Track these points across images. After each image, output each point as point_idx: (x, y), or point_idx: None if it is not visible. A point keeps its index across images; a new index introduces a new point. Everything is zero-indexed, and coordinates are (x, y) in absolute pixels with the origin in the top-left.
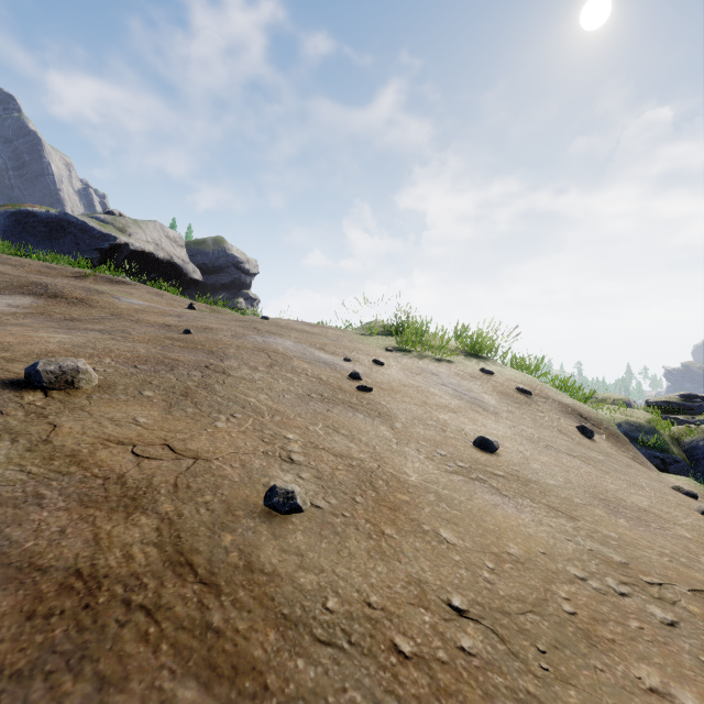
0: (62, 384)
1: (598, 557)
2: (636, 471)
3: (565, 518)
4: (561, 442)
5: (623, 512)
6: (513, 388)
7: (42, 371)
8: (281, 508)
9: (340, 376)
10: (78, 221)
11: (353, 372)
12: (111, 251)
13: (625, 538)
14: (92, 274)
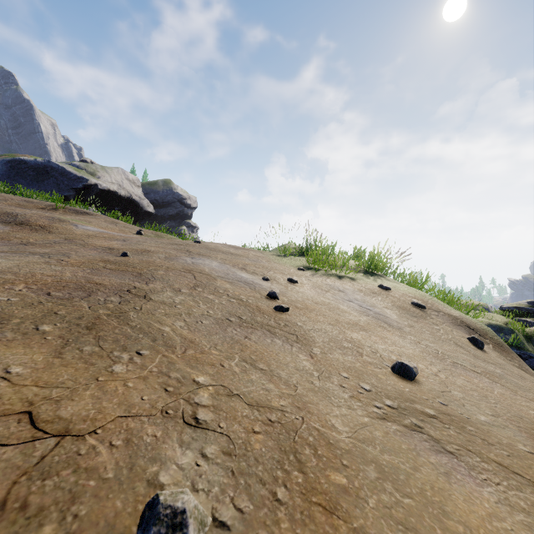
0: None
1: None
2: (531, 383)
3: (530, 488)
4: (462, 357)
5: None
6: (408, 303)
7: None
8: None
9: (259, 296)
10: (59, 167)
11: (271, 292)
12: (84, 190)
13: None
14: (62, 207)
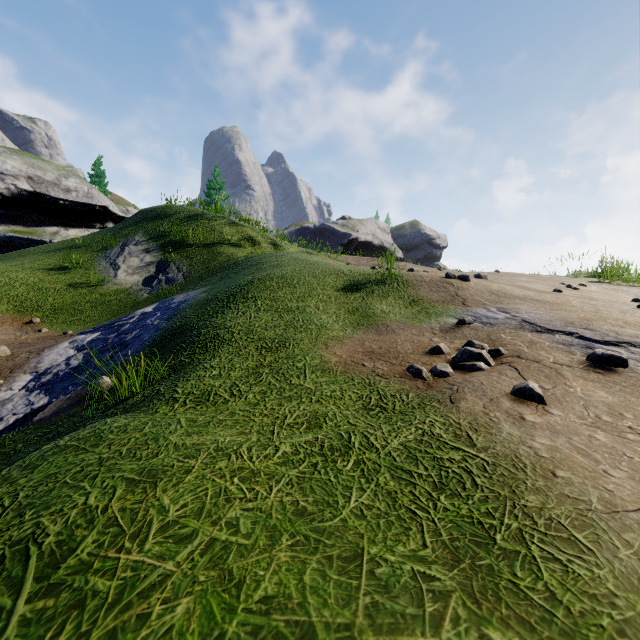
0: (484, 278)
1: None
2: None
3: None
4: None
5: None
6: None
7: (481, 275)
8: (557, 291)
9: (560, 286)
10: (330, 228)
11: (568, 285)
12: (348, 244)
13: None
14: (376, 259)
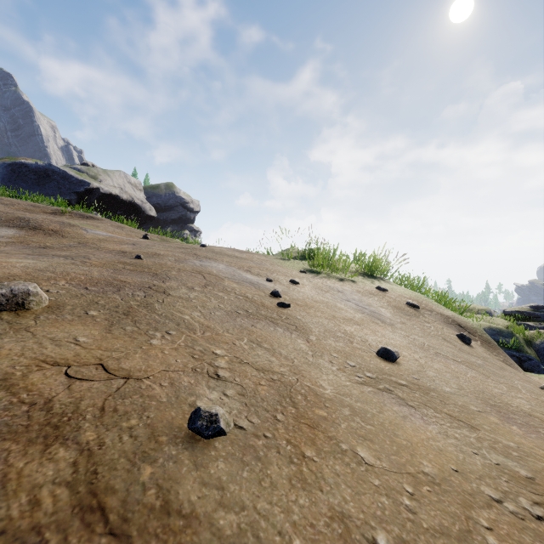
0: (12, 306)
1: (506, 472)
2: (509, 373)
3: (467, 428)
4: (447, 349)
5: (513, 417)
6: (403, 303)
7: None
8: (204, 432)
9: (263, 294)
10: (60, 170)
11: (274, 291)
12: (86, 194)
13: (523, 448)
14: (68, 211)
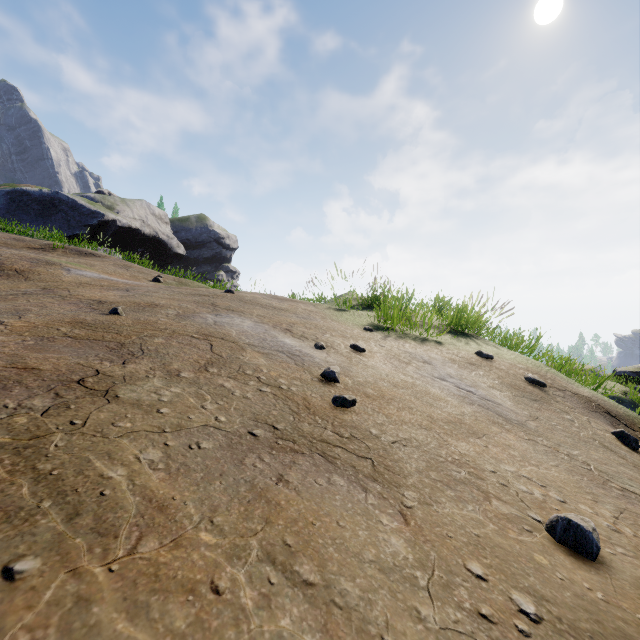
0: None
1: None
2: None
3: None
4: (624, 472)
5: None
6: (521, 378)
7: None
8: None
9: (308, 378)
10: (69, 199)
11: (327, 370)
12: (100, 227)
13: None
14: (62, 246)
